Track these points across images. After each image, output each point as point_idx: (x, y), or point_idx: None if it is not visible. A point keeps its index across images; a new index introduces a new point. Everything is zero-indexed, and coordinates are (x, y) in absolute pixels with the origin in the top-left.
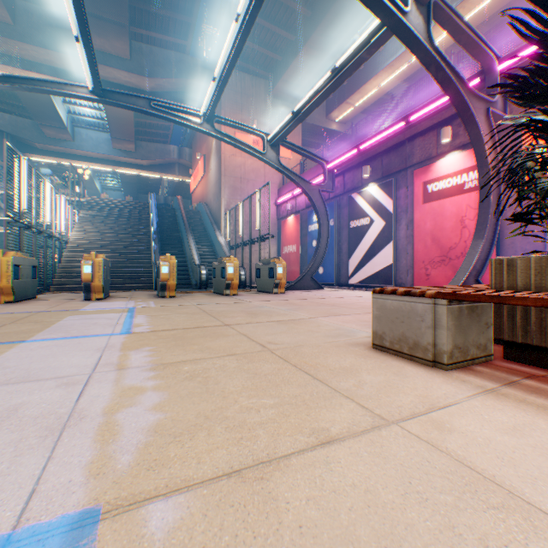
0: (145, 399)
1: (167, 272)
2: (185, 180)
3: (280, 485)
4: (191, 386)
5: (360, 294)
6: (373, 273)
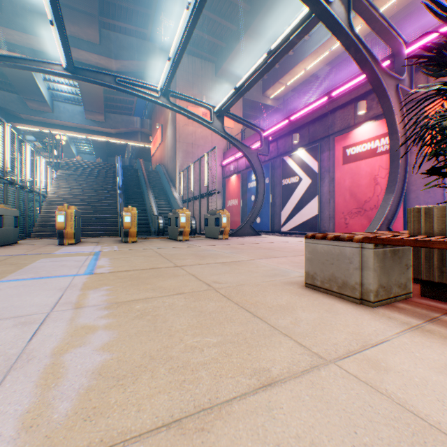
0: (95, 338)
1: (129, 221)
2: (146, 145)
3: (221, 437)
4: (140, 325)
5: (290, 240)
6: (301, 222)
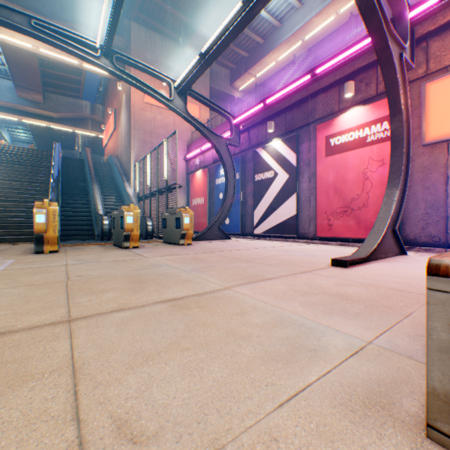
0: None
1: (43, 222)
2: (99, 135)
3: None
4: None
5: (268, 245)
6: (277, 224)
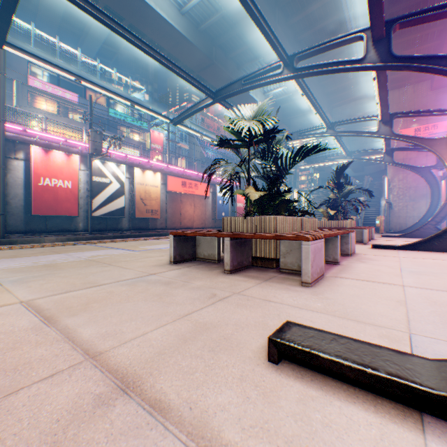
0: None
1: None
2: None
3: None
4: None
5: None
6: None
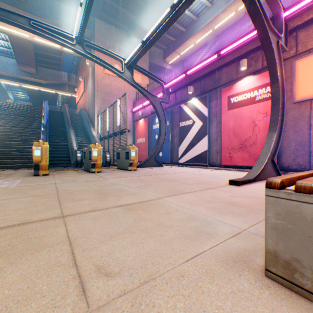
0: None
1: (39, 155)
2: (73, 95)
3: None
4: None
5: (188, 170)
6: (195, 156)
